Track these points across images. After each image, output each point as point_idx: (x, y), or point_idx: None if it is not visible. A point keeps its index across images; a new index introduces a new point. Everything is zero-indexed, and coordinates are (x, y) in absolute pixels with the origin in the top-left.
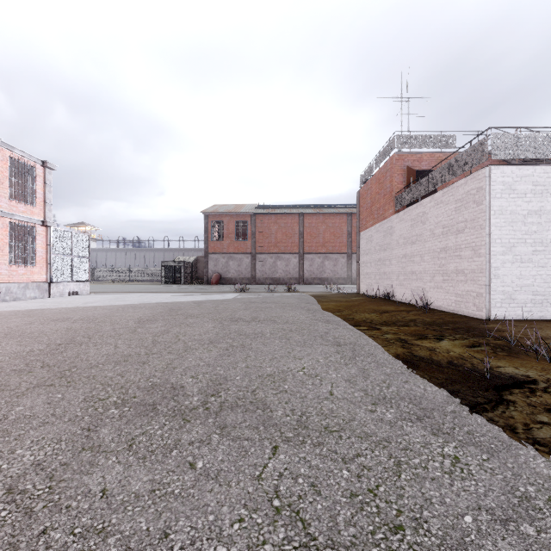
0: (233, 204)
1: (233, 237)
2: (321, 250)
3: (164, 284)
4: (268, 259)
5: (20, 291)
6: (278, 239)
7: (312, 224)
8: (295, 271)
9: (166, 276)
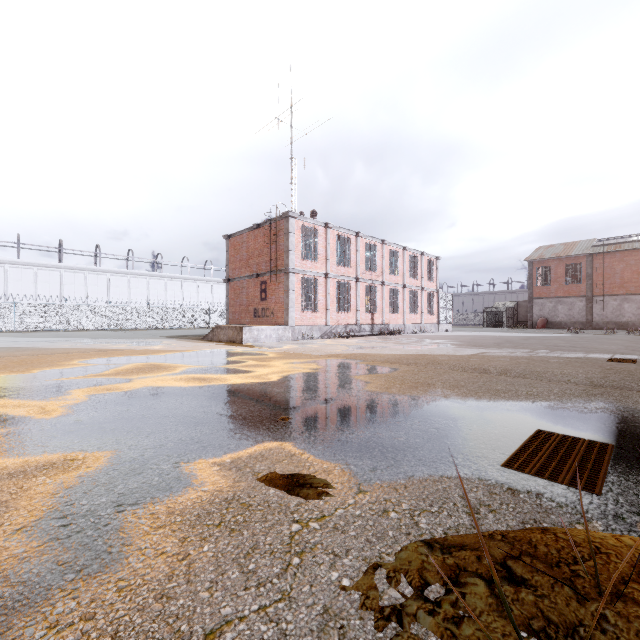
0: (561, 244)
1: (562, 281)
2: None
3: (485, 327)
4: (609, 302)
5: (429, 328)
6: (625, 279)
7: None
8: None
9: (487, 321)
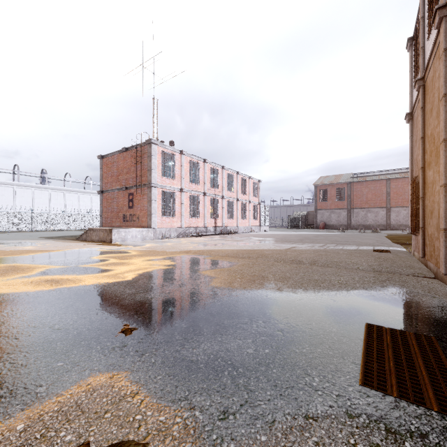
0: (333, 175)
1: (334, 198)
2: (406, 205)
3: (288, 228)
4: (360, 212)
5: (254, 229)
6: (368, 198)
7: (398, 185)
8: (383, 220)
9: (290, 224)
